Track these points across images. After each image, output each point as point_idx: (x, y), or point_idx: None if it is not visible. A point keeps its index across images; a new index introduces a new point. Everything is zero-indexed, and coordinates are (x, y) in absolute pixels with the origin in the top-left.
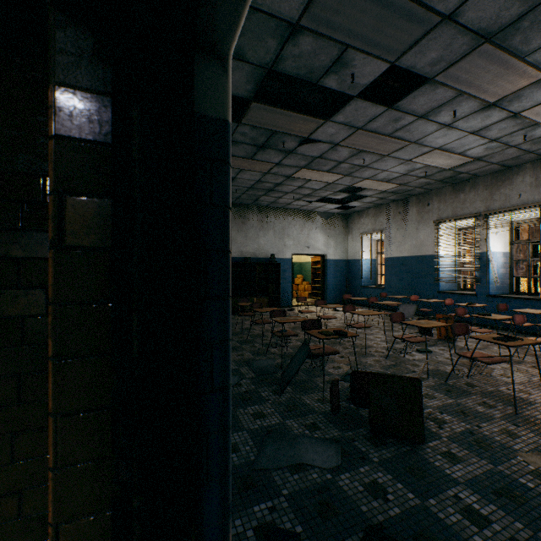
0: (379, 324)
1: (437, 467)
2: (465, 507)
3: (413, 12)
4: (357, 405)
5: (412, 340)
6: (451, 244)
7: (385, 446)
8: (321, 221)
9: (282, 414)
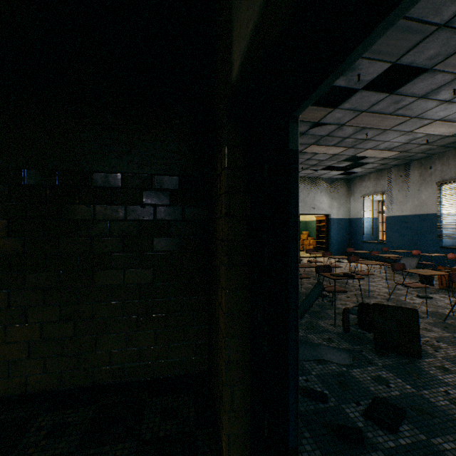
0: (380, 274)
1: (431, 374)
2: (452, 398)
3: (412, 27)
4: (363, 329)
5: (412, 285)
6: (455, 203)
7: (388, 357)
8: (325, 185)
9: (304, 331)
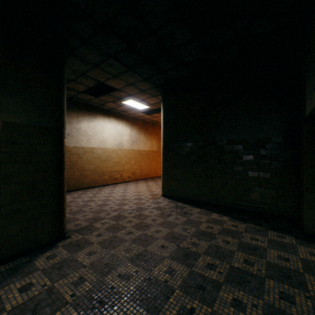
0: None
1: None
2: None
3: None
4: None
5: None
6: None
7: None
8: None
9: None
